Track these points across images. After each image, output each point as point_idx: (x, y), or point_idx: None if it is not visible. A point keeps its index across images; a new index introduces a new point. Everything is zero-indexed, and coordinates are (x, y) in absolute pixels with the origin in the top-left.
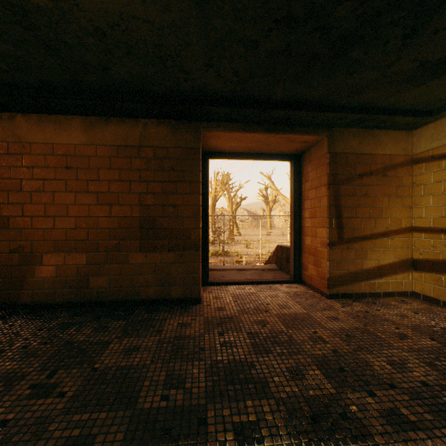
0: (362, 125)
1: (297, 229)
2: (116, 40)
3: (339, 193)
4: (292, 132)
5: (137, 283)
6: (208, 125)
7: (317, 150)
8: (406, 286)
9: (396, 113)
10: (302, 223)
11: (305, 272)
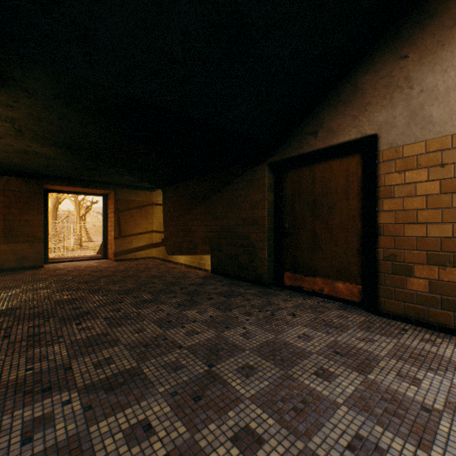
0: (129, 188)
1: (106, 232)
2: (7, 164)
3: (120, 216)
4: (96, 189)
5: (3, 260)
6: (48, 182)
7: (112, 195)
8: (151, 254)
9: (139, 187)
10: (108, 229)
11: (109, 253)
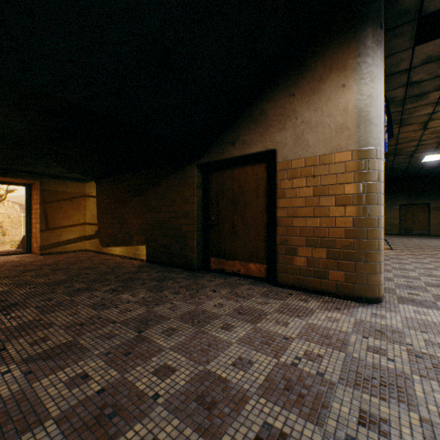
0: (58, 179)
1: (29, 224)
2: None
3: (47, 208)
4: (18, 178)
5: None
6: None
7: (37, 186)
8: (83, 247)
9: (70, 178)
10: (32, 221)
11: (33, 247)
